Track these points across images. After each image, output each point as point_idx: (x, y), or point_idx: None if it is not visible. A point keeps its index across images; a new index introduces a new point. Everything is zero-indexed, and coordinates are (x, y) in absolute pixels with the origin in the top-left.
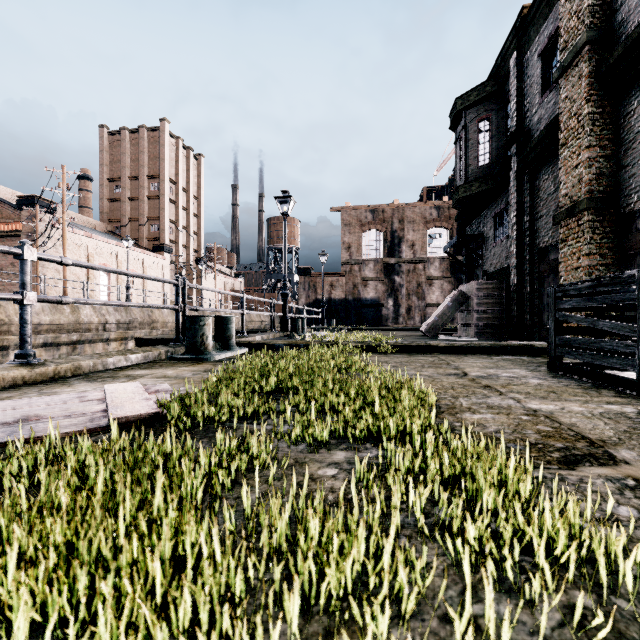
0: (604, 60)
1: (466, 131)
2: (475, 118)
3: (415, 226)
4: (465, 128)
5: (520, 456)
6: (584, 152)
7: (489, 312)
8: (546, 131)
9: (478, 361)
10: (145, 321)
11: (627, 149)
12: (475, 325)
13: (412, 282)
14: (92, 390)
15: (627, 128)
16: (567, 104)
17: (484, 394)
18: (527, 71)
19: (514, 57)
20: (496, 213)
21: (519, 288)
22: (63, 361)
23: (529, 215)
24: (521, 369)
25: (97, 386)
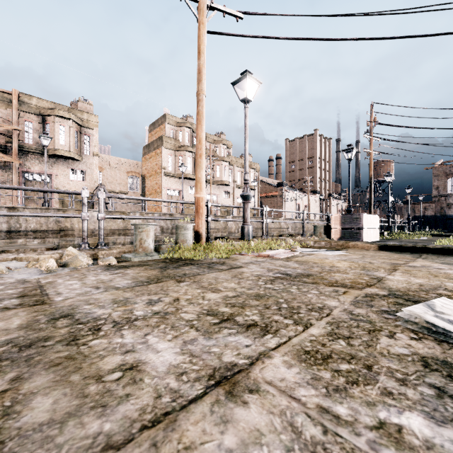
0: None
1: None
2: None
3: None
4: None
5: None
6: None
7: None
8: None
9: None
10: None
11: None
12: None
13: None
14: None
15: None
16: None
17: None
18: None
19: None
20: None
21: None
22: None
23: None
24: None
25: None
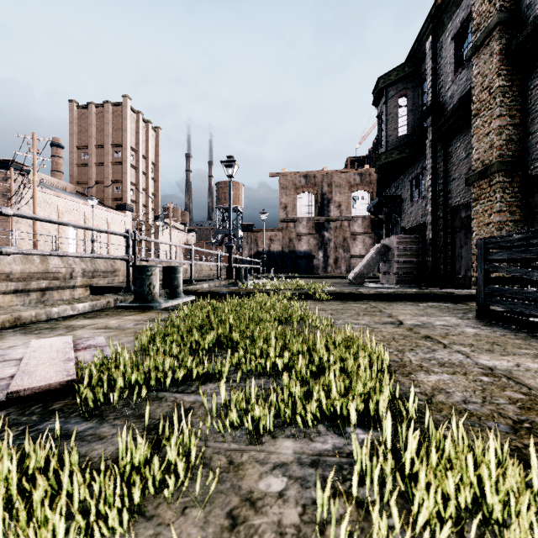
0: (513, 39)
1: (387, 106)
2: (395, 95)
3: (341, 189)
4: (386, 103)
5: (513, 445)
6: (495, 121)
7: (408, 262)
8: (459, 104)
9: (407, 308)
10: (108, 270)
11: (534, 118)
12: (396, 274)
13: (339, 237)
14: (21, 345)
15: (534, 99)
16: (479, 79)
17: (428, 347)
18: (441, 53)
19: (429, 41)
20: (413, 177)
21: (434, 242)
22: (2, 312)
23: (443, 178)
24: (450, 317)
25: (29, 340)
